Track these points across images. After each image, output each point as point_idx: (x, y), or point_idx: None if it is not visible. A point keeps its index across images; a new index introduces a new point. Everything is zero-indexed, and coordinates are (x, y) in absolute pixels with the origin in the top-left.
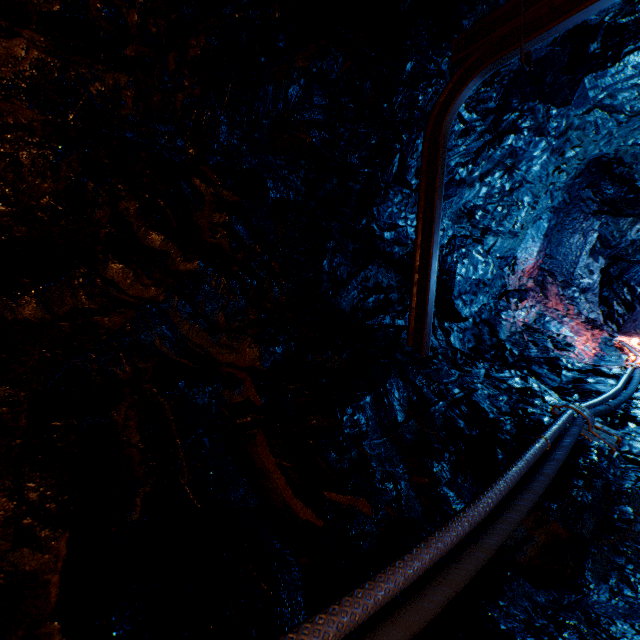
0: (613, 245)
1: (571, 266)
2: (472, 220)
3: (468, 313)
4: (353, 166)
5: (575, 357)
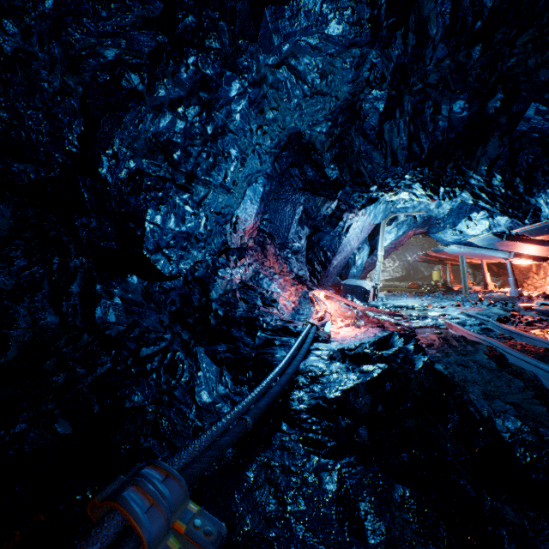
0: (313, 217)
1: (286, 231)
2: (170, 159)
3: (175, 270)
4: None
5: (278, 312)
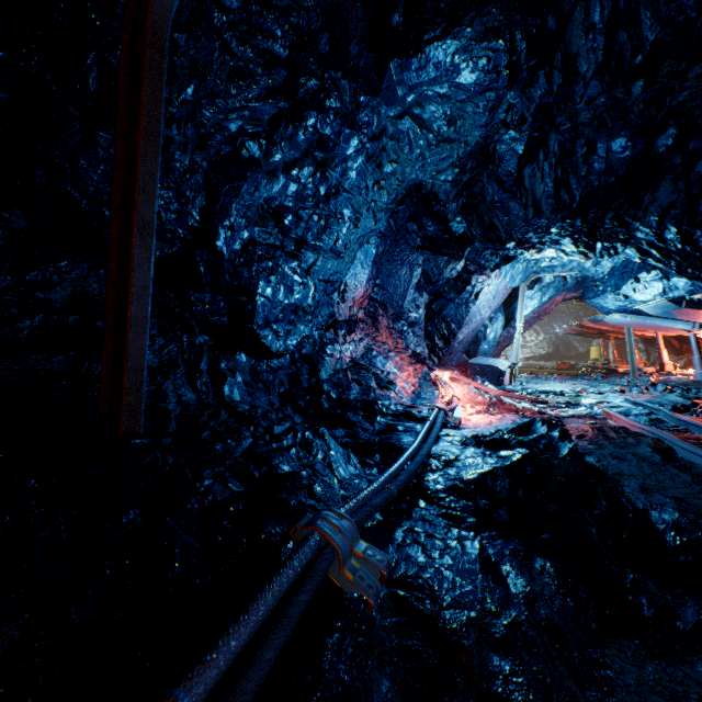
0: (434, 282)
1: (401, 299)
2: (281, 225)
3: (283, 347)
4: None
5: (396, 396)
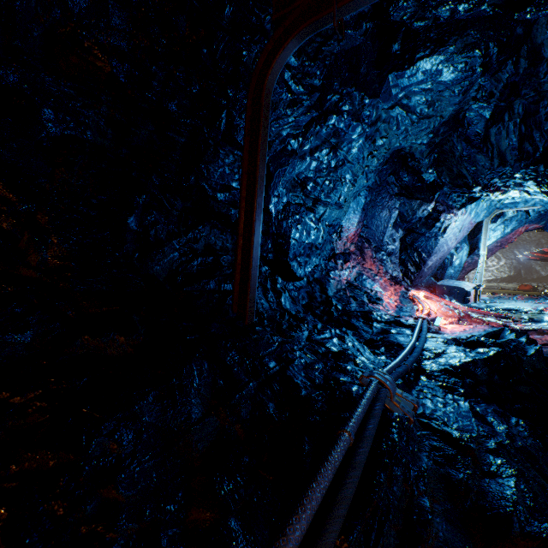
0: (408, 220)
1: (381, 235)
2: (305, 190)
3: (303, 273)
4: (171, 113)
5: (383, 309)
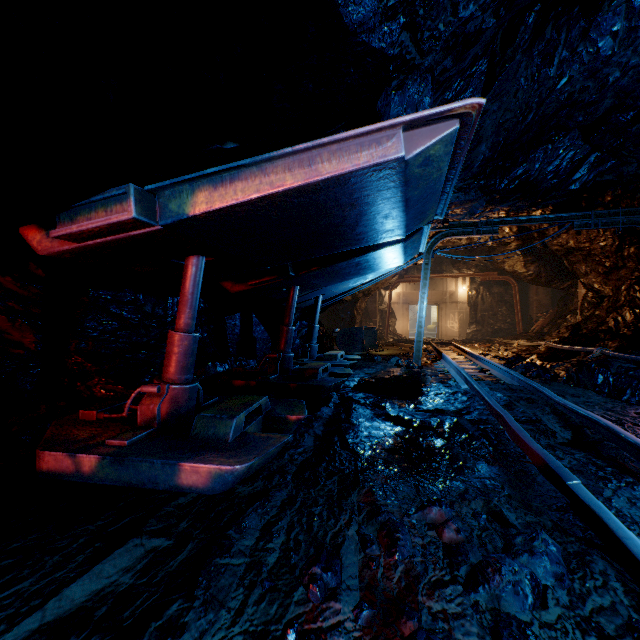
0: None
1: None
2: None
3: None
4: None
5: None
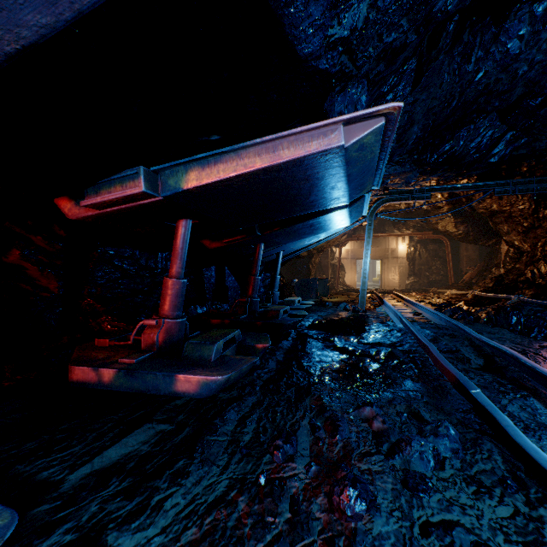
0: None
1: None
2: None
3: None
4: None
5: None
